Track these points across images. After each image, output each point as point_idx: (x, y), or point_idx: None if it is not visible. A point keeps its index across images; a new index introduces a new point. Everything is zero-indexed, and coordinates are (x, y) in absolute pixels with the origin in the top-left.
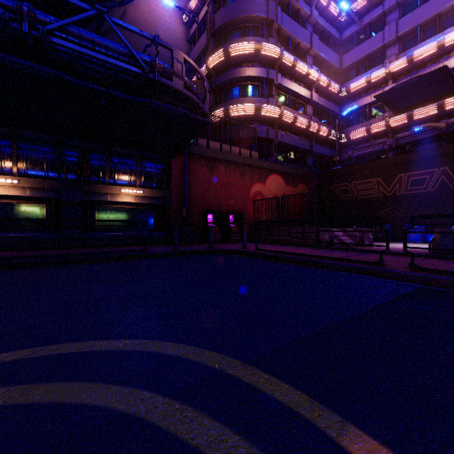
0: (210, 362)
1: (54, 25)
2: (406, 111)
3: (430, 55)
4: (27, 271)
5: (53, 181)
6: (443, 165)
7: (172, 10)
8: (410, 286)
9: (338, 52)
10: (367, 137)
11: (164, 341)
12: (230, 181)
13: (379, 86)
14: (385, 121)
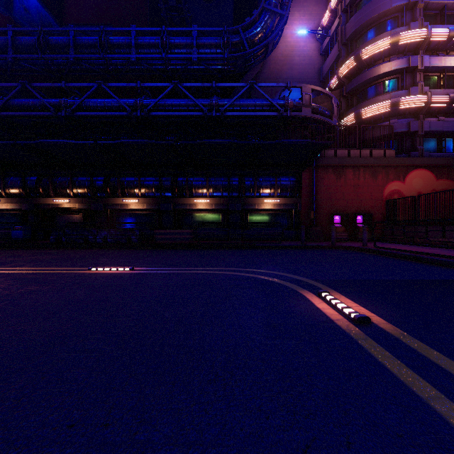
0: (295, 277)
1: (227, 106)
2: None
3: None
4: (219, 250)
5: (225, 199)
6: None
7: (306, 33)
8: None
9: None
10: None
11: (280, 272)
12: (359, 184)
13: None
14: None
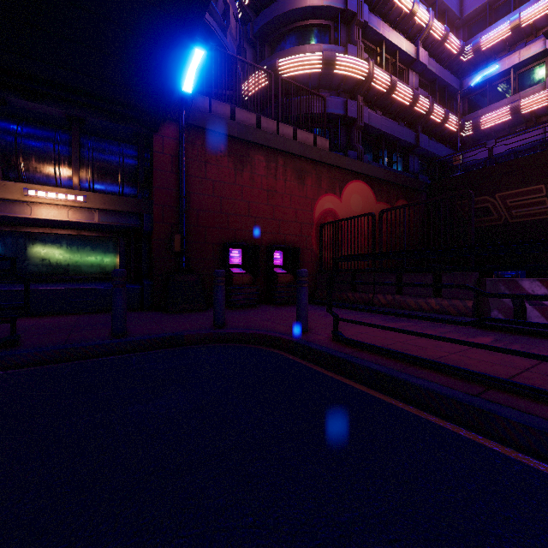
0: None
1: None
2: None
3: None
4: None
5: None
6: None
7: None
8: None
9: None
10: (511, 124)
11: None
12: (277, 188)
13: (534, 33)
14: None
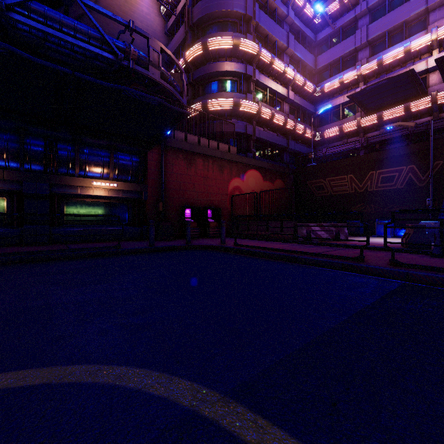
0: (179, 397)
1: (14, 0)
2: (376, 111)
3: (398, 60)
4: None
5: (14, 172)
6: (410, 163)
7: (149, 0)
8: (393, 282)
9: (313, 53)
10: (340, 136)
11: (122, 366)
12: (209, 176)
13: (351, 87)
14: (357, 121)
